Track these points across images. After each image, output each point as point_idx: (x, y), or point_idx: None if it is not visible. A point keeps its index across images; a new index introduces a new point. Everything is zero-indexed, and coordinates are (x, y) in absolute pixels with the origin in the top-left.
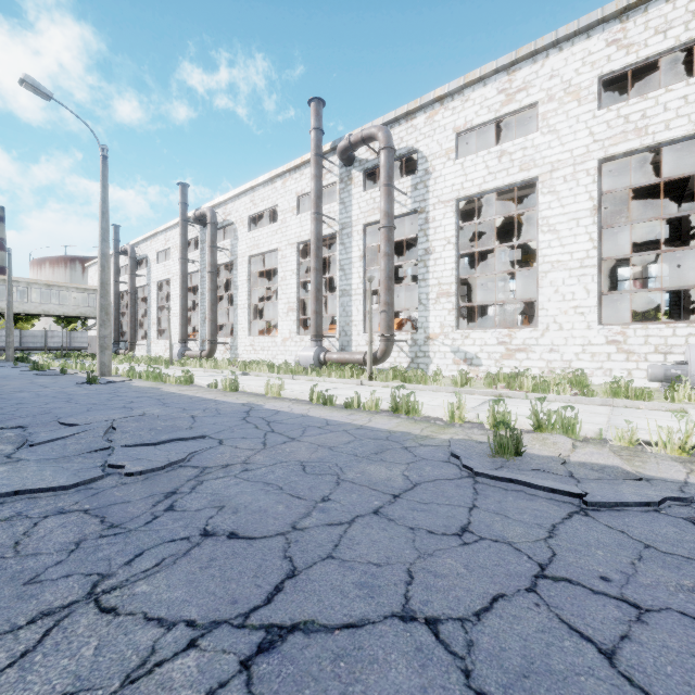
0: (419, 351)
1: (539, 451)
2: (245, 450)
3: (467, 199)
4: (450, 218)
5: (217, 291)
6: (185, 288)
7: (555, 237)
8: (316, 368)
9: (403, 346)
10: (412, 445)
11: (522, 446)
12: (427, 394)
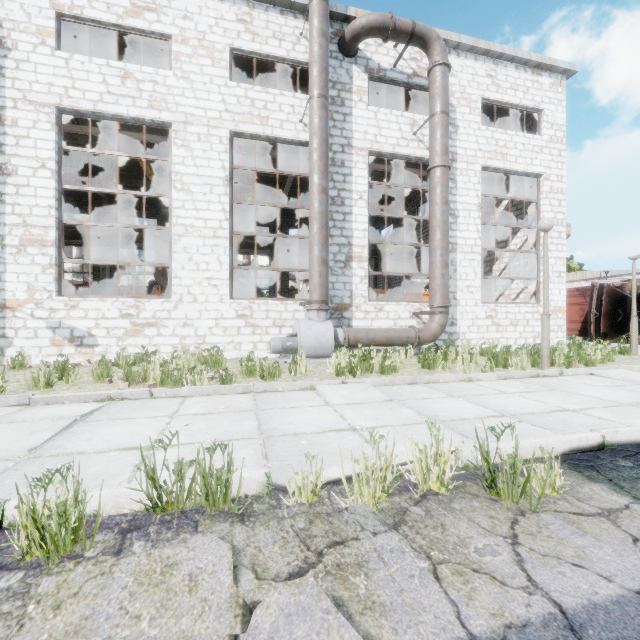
0: None
1: None
2: None
3: (76, 114)
4: (45, 131)
5: None
6: None
7: (189, 198)
8: None
9: None
10: None
11: None
12: None
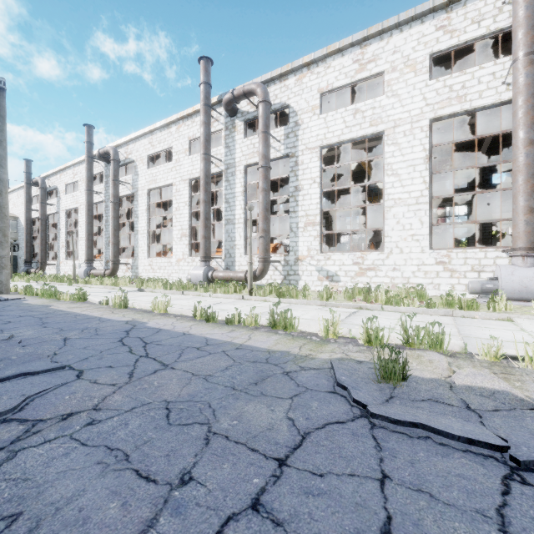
0: (291, 270)
1: (420, 372)
2: (104, 386)
3: (329, 147)
4: (315, 162)
5: (120, 219)
6: (90, 215)
7: (397, 179)
8: (205, 284)
9: (277, 266)
10: (293, 369)
11: (408, 370)
12: (299, 308)
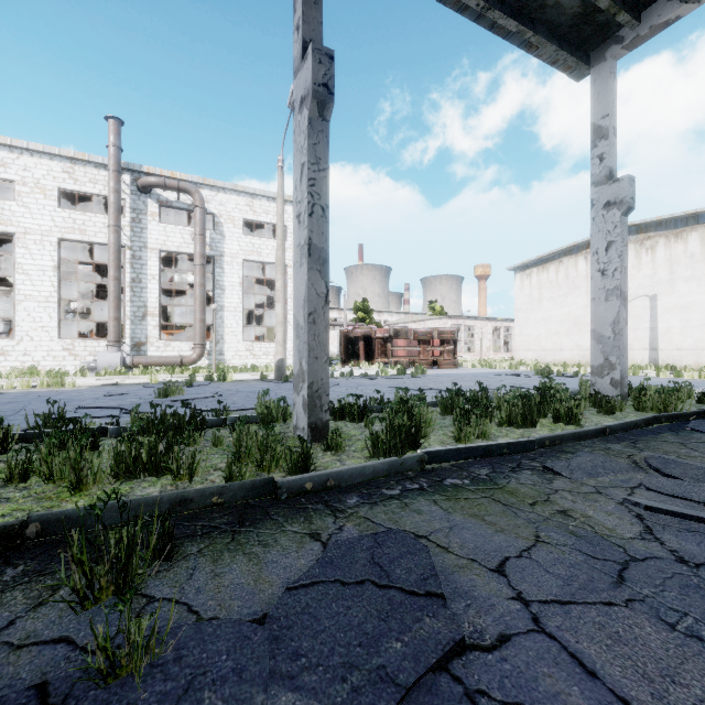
0: None
1: None
2: None
3: None
4: None
5: None
6: None
7: (28, 278)
8: None
9: None
10: None
11: None
12: None
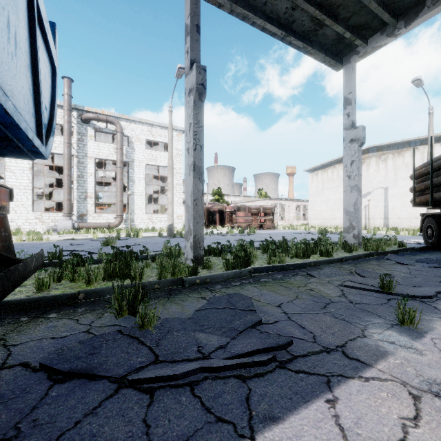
0: None
1: None
2: None
3: None
4: None
5: None
6: None
7: (14, 175)
8: None
9: None
10: None
11: None
12: None
